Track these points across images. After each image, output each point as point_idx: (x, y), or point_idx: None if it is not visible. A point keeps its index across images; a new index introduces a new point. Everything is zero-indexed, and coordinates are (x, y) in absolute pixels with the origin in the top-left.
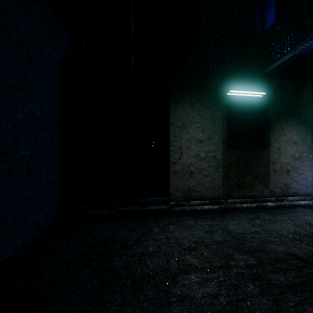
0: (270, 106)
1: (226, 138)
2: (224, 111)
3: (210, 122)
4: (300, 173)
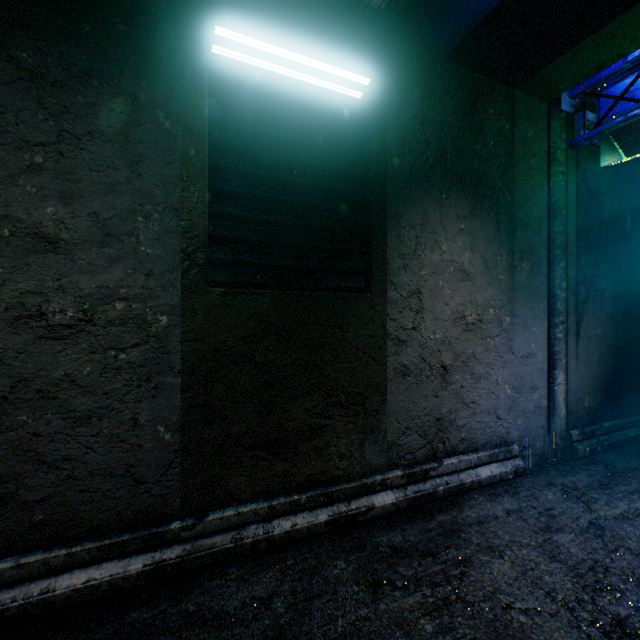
0: (389, 136)
1: (201, 237)
2: (193, 115)
3: (113, 156)
4: (480, 376)
